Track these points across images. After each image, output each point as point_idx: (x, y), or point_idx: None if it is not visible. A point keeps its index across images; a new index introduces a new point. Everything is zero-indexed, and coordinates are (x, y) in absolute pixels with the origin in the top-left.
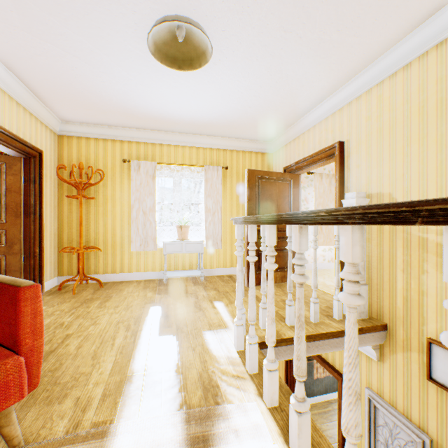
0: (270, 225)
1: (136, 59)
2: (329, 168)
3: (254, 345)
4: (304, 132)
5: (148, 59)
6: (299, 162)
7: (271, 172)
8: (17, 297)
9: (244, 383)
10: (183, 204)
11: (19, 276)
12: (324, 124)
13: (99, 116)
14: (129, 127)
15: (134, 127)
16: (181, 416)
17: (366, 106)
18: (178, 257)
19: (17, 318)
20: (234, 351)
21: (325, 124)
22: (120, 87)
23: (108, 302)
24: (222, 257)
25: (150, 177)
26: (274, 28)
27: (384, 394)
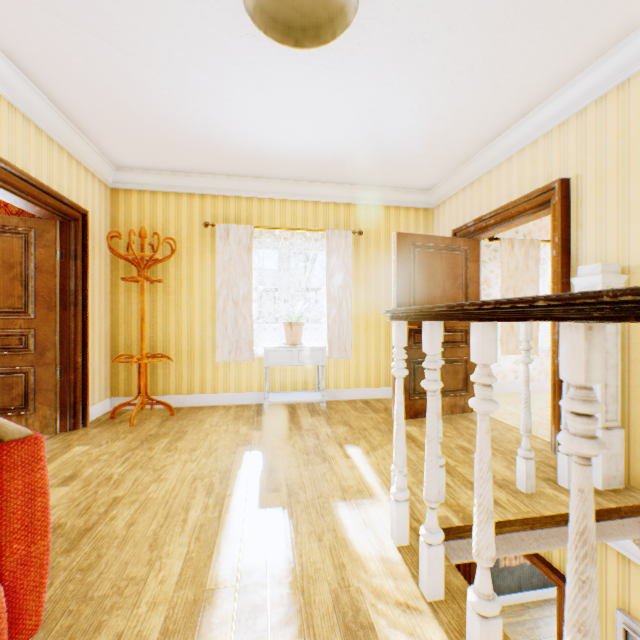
0: (484, 322)
1: (223, 53)
2: (524, 230)
3: (436, 547)
4: (489, 170)
5: (241, 52)
6: (481, 220)
7: (435, 237)
8: None
9: (421, 623)
10: (293, 289)
11: (54, 398)
12: (529, 154)
13: (168, 157)
14: (213, 173)
15: (220, 173)
16: None
17: (617, 112)
18: (285, 371)
19: None
20: (392, 547)
21: (530, 153)
22: (199, 105)
23: (181, 440)
24: (353, 371)
25: (244, 249)
26: None
27: None
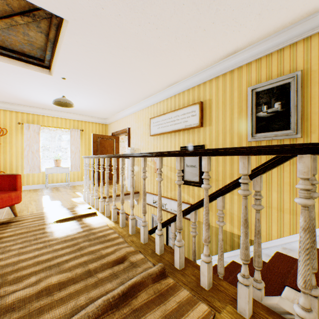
0: (92, 158)
1: (39, 89)
2: None
3: (89, 194)
4: (119, 119)
5: (44, 90)
6: (117, 132)
7: (105, 135)
8: (16, 177)
9: (85, 204)
10: (56, 147)
11: None
12: (125, 119)
13: (4, 99)
14: (23, 105)
15: (26, 105)
16: (66, 208)
17: (135, 117)
18: (54, 176)
19: (17, 183)
20: (83, 200)
21: (125, 119)
22: (25, 93)
23: None
24: (80, 175)
25: (37, 133)
26: (98, 93)
27: (139, 214)
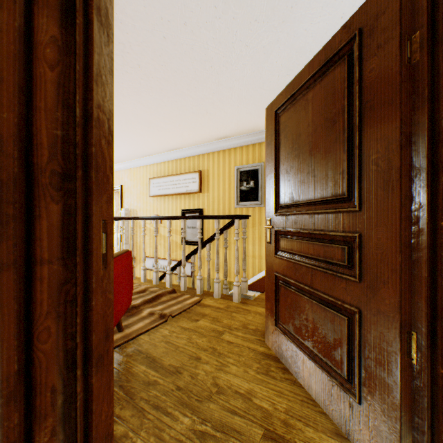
0: None
1: None
2: None
3: None
4: None
5: None
6: None
7: None
8: None
9: None
10: None
11: None
12: (116, 174)
13: None
14: None
15: None
16: None
17: (130, 174)
18: None
19: None
20: None
21: (116, 174)
22: None
23: None
24: None
25: None
26: None
27: None
